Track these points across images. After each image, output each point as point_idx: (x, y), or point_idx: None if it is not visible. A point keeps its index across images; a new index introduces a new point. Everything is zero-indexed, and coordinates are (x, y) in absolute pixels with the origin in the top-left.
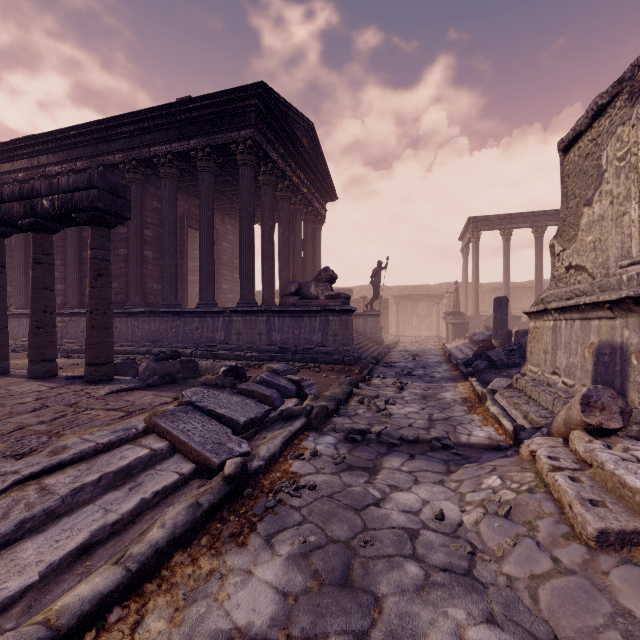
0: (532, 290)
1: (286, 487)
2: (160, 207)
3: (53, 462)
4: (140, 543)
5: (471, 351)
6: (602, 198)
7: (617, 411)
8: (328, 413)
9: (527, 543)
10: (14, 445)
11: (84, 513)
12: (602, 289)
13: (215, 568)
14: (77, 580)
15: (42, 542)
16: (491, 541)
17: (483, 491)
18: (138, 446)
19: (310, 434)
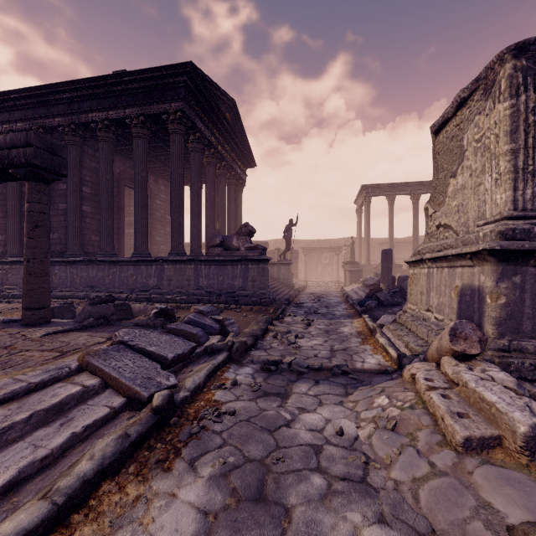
0: (410, 244)
1: (209, 414)
2: (98, 167)
3: None
4: (68, 476)
5: (364, 293)
6: (464, 171)
7: (476, 340)
8: (247, 347)
9: (410, 451)
10: None
11: (13, 451)
12: (464, 243)
13: (141, 494)
14: (2, 517)
15: None
16: (381, 451)
17: (374, 409)
18: (71, 384)
19: (231, 366)
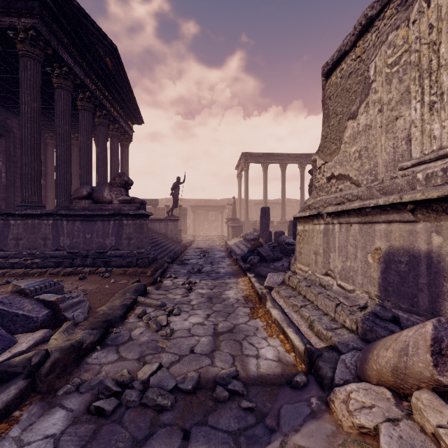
0: (278, 205)
1: None
2: None
3: None
4: None
5: (245, 247)
6: (369, 108)
7: None
8: (81, 352)
9: None
10: None
11: None
12: (384, 191)
13: None
14: None
15: None
16: None
17: None
18: None
19: (24, 413)
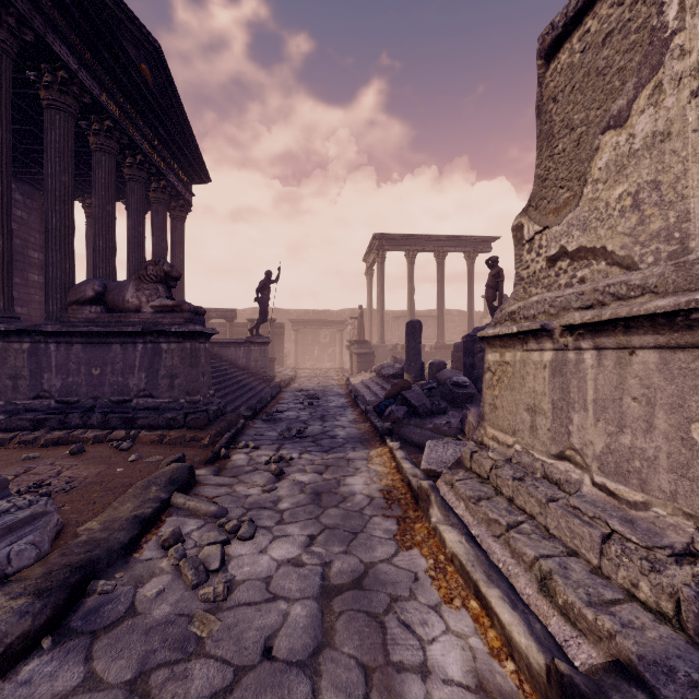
0: (431, 319)
1: None
2: None
3: None
4: None
5: (381, 389)
6: (663, 95)
7: None
8: None
9: None
10: None
11: None
12: None
13: None
14: None
15: None
16: None
17: None
18: None
19: None
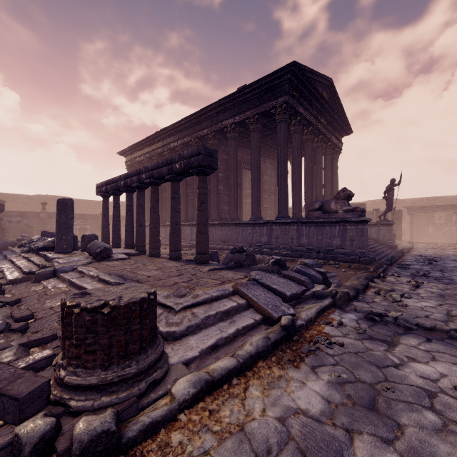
0: None
1: (321, 341)
2: (227, 158)
3: (195, 301)
4: (241, 350)
5: None
6: None
7: None
8: (349, 298)
9: None
10: (176, 291)
11: (211, 329)
12: None
13: (282, 375)
14: (214, 360)
15: (197, 338)
16: None
17: None
18: (231, 300)
19: (335, 310)
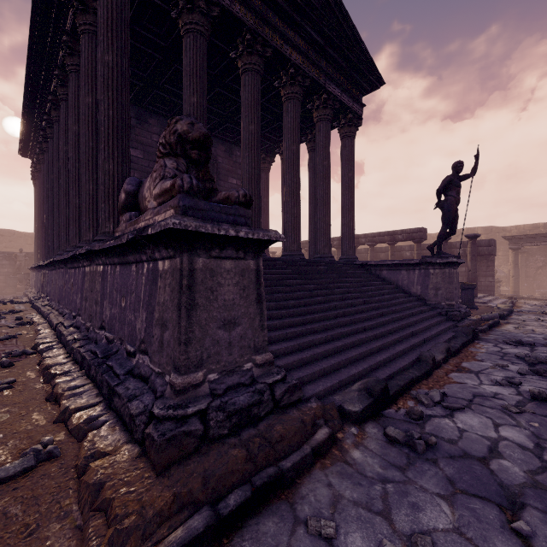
0: None
1: None
2: None
3: None
4: None
5: None
6: None
7: None
8: None
9: None
10: None
11: None
12: None
13: None
14: None
15: None
16: None
17: None
18: None
19: None
